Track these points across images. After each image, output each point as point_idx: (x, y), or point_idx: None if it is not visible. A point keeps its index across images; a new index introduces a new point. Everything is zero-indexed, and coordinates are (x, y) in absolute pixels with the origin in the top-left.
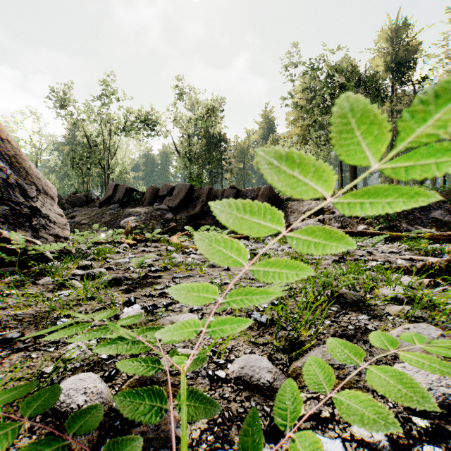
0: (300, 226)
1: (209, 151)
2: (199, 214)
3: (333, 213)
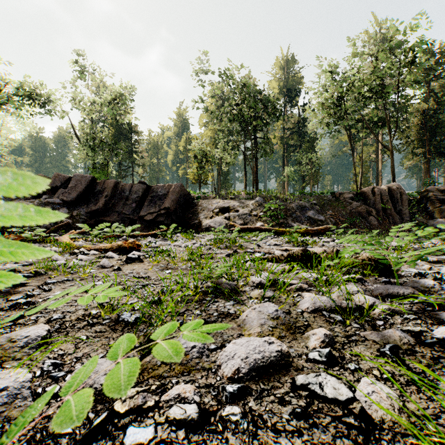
0: (209, 223)
1: (118, 141)
2: (102, 210)
3: (237, 211)
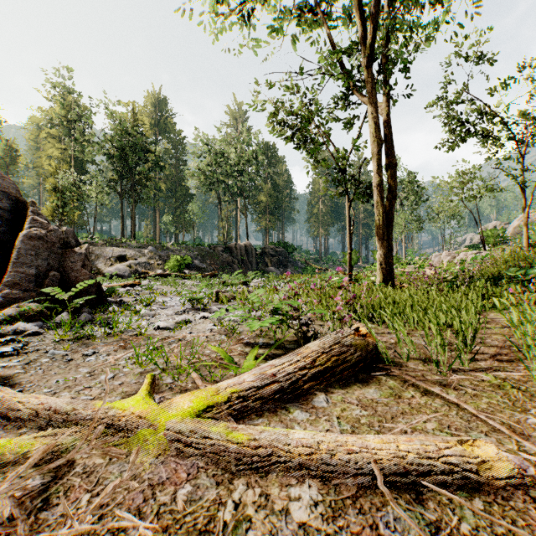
0: (112, 270)
1: None
2: None
3: (136, 259)
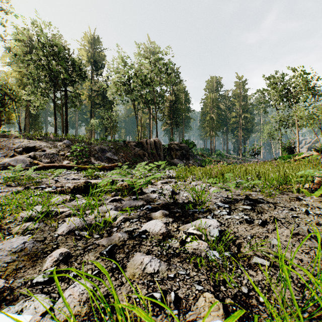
0: (9, 161)
1: None
2: None
3: (44, 151)
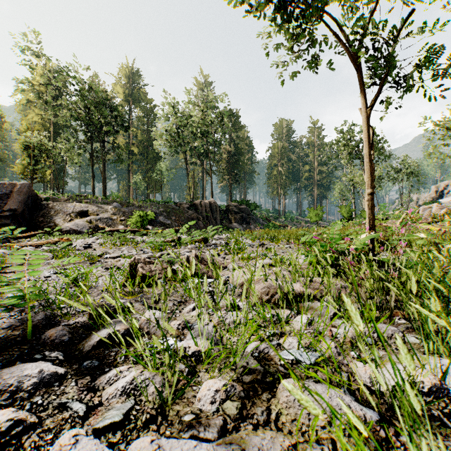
0: (70, 226)
1: None
2: None
3: (98, 215)
